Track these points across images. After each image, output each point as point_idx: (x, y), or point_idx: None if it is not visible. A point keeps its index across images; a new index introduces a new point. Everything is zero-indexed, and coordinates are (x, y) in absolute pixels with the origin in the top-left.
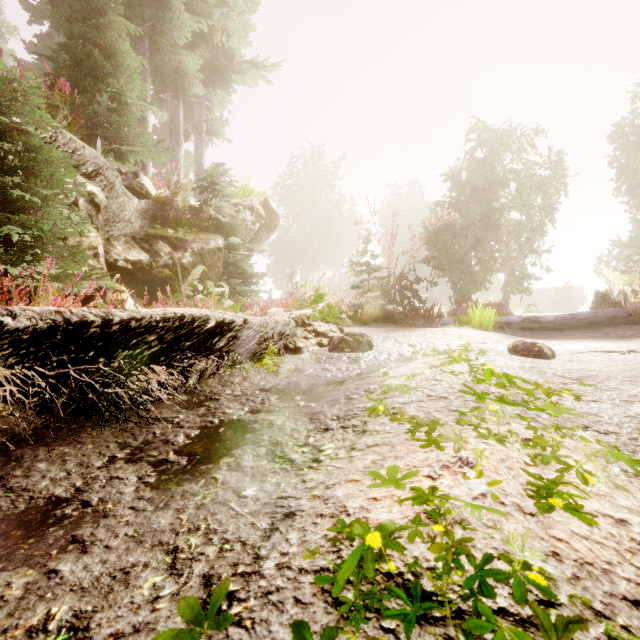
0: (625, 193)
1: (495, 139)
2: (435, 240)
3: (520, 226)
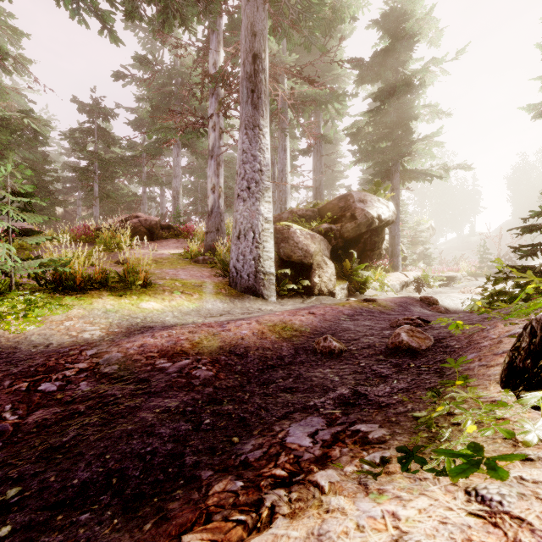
0: None
1: None
2: None
3: None
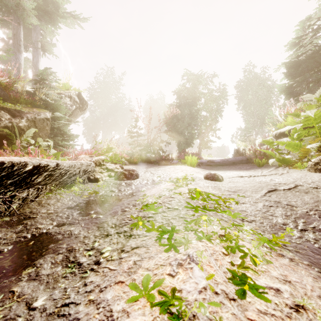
0: (244, 108)
1: (195, 78)
2: (170, 122)
3: (205, 119)
